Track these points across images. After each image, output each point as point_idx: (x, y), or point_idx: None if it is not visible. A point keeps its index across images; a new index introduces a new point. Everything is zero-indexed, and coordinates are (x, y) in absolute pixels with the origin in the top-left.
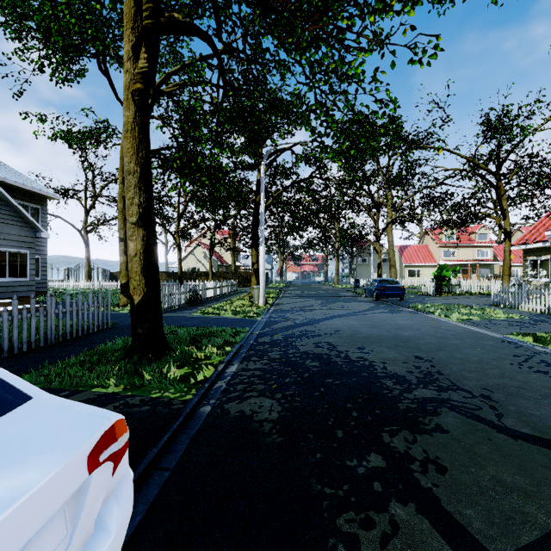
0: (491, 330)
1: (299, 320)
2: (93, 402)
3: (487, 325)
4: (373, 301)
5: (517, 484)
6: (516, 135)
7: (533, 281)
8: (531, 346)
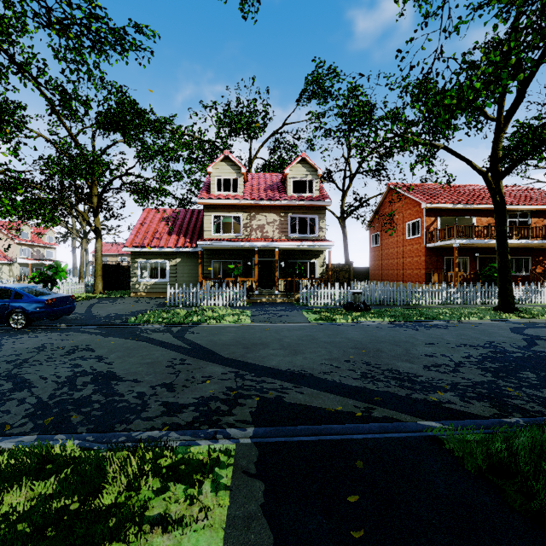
0: (294, 322)
1: (263, 384)
2: None
3: (277, 320)
4: (22, 330)
5: None
6: (169, 148)
7: (143, 282)
8: (345, 323)
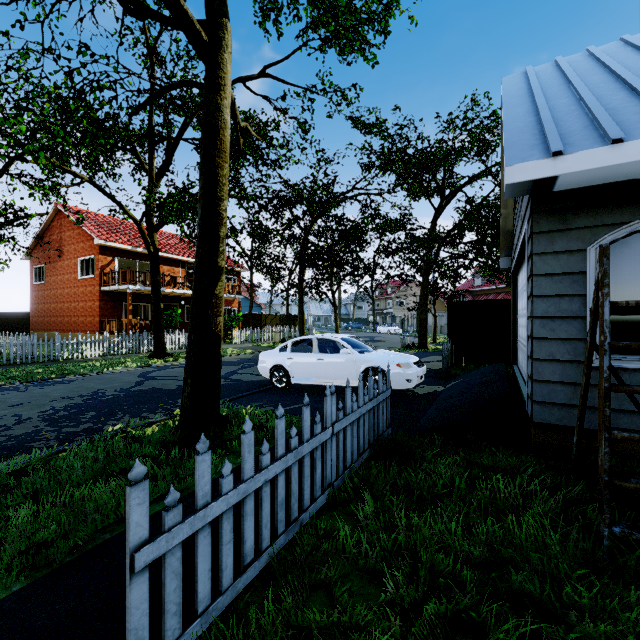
0: None
1: None
2: (261, 406)
3: None
4: None
5: (172, 382)
6: None
7: None
8: None
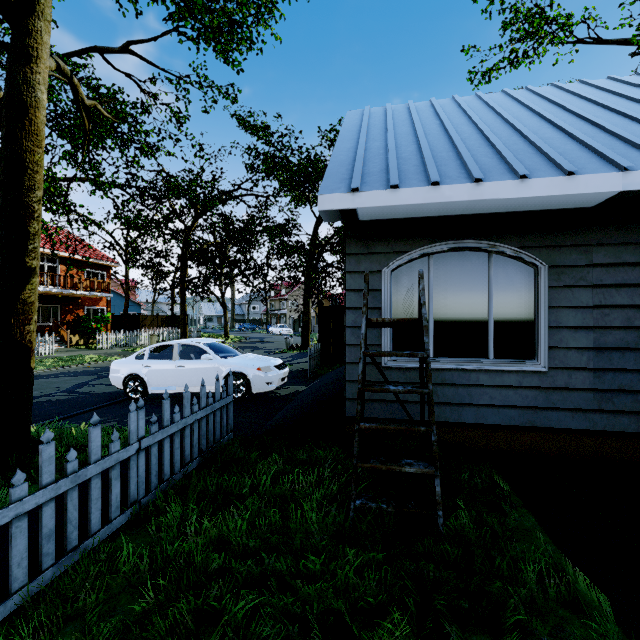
0: None
1: None
2: (103, 422)
3: None
4: None
5: None
6: None
7: None
8: None
